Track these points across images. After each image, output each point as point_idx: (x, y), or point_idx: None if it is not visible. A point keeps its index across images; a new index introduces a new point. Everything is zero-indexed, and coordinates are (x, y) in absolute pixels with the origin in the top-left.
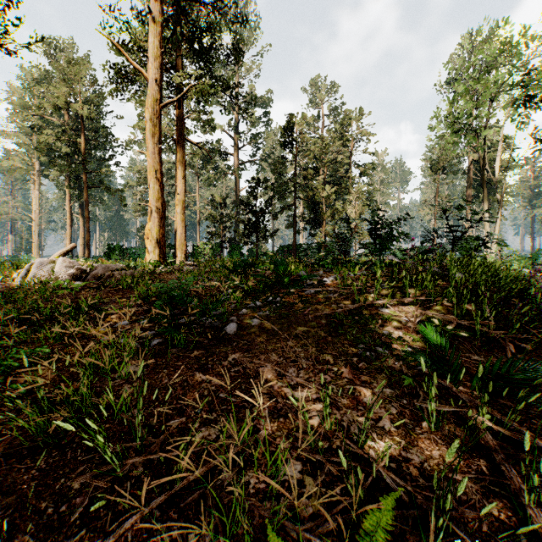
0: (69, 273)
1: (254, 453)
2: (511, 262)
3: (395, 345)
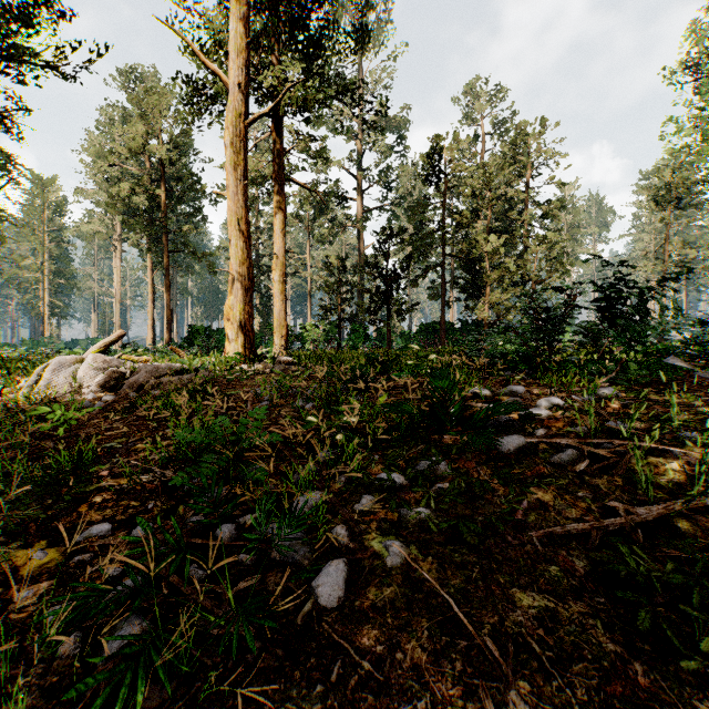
0: (98, 379)
1: None
2: None
3: None
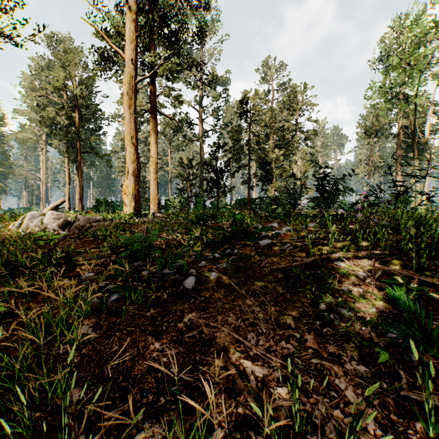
0: (56, 224)
1: None
2: None
3: (358, 305)
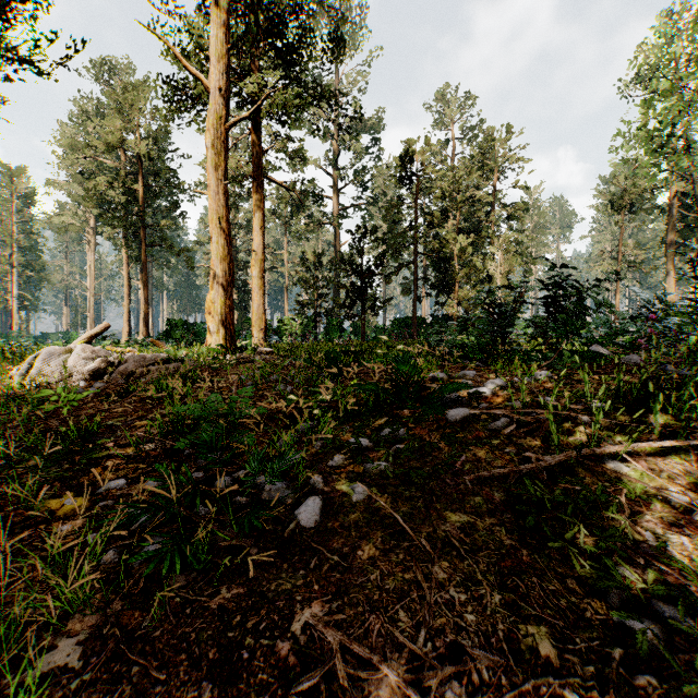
0: (88, 368)
1: None
2: None
3: (693, 588)
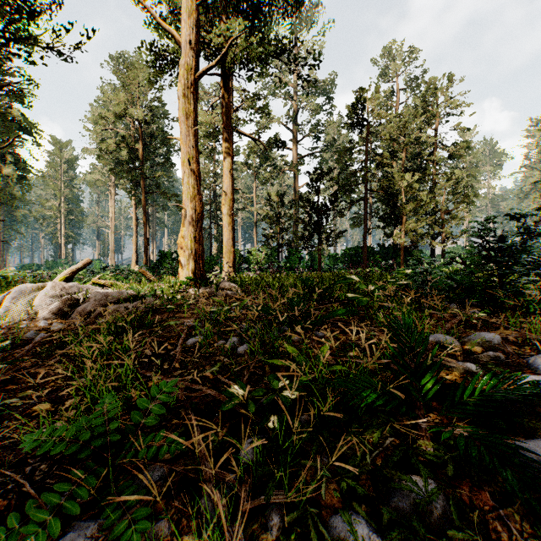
0: (52, 307)
1: None
2: None
3: None
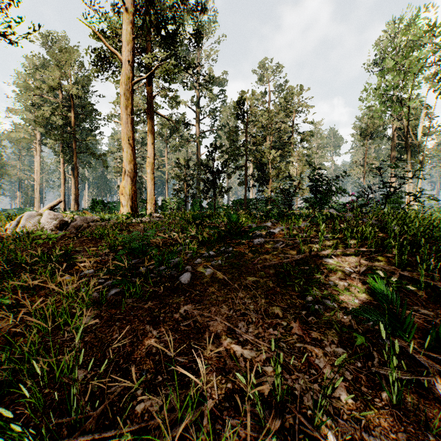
0: (53, 224)
1: (196, 440)
2: (433, 213)
3: (342, 297)
